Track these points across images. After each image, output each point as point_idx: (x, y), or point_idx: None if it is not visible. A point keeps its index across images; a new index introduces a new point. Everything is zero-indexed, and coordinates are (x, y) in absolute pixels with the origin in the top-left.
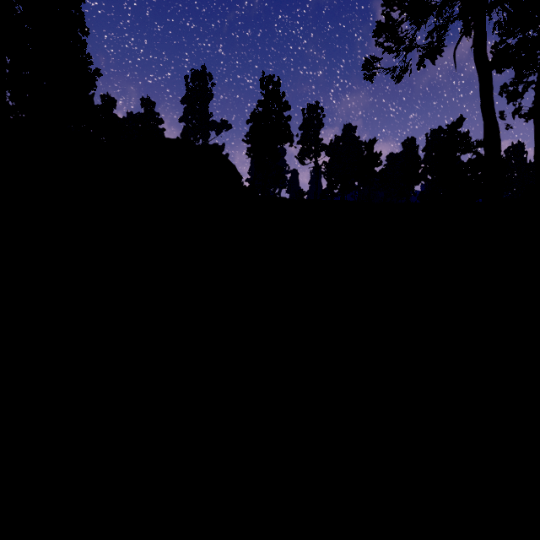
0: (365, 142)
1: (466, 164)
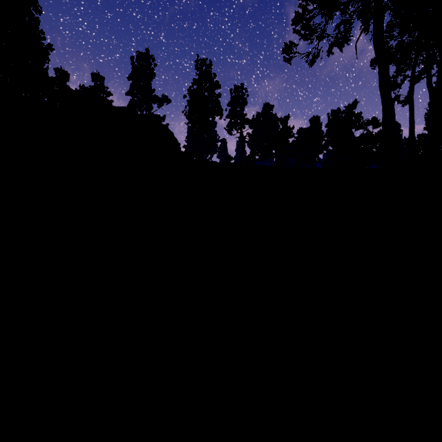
0: (281, 117)
1: (359, 138)
